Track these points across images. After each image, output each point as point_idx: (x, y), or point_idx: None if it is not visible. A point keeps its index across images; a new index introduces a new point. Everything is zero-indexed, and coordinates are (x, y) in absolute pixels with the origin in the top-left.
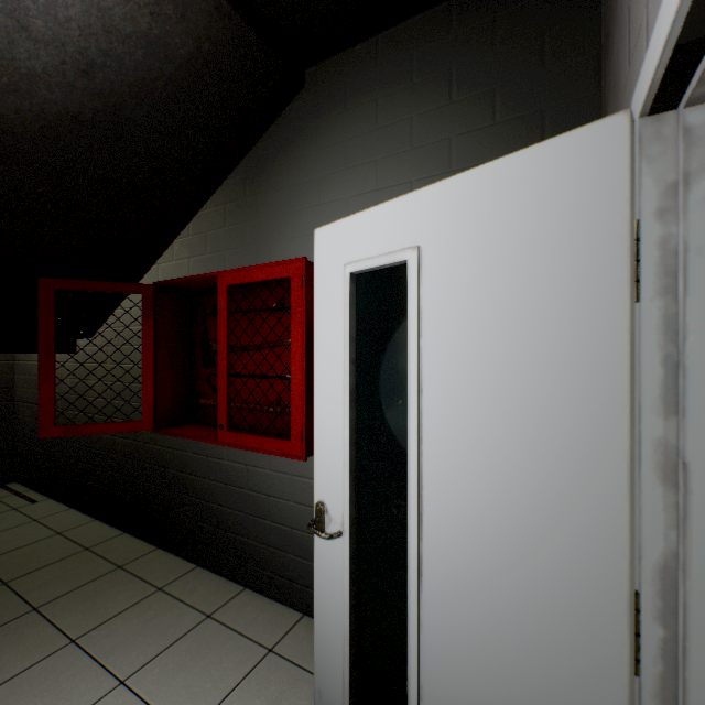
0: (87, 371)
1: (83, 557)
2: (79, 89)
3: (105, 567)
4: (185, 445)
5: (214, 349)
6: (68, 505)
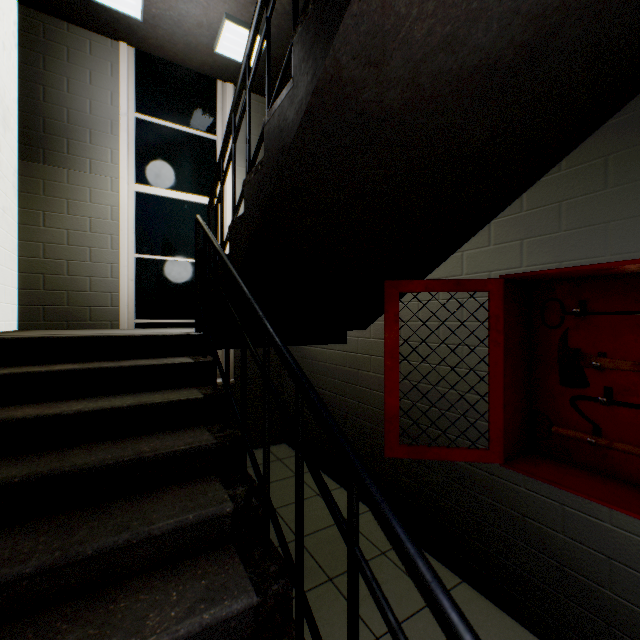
0: (358, 361)
1: (385, 566)
2: (520, 15)
3: (417, 593)
4: (512, 475)
5: (592, 364)
6: (337, 482)
